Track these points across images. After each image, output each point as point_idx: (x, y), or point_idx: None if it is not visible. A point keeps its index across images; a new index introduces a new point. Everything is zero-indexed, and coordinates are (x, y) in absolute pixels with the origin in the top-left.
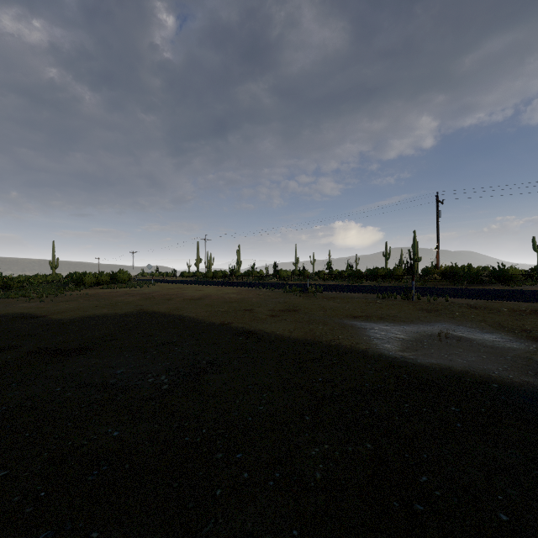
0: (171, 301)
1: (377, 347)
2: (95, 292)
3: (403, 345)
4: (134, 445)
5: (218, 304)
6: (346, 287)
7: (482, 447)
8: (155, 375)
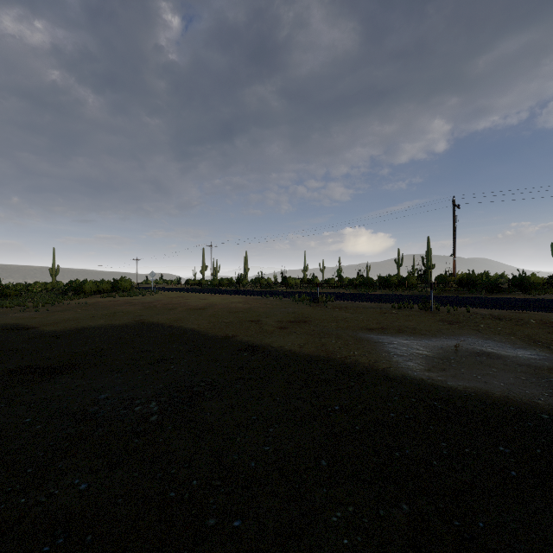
0: (173, 311)
1: (399, 366)
2: (95, 300)
3: (427, 364)
4: (104, 505)
5: (222, 314)
6: (358, 296)
7: (552, 510)
8: (144, 401)
